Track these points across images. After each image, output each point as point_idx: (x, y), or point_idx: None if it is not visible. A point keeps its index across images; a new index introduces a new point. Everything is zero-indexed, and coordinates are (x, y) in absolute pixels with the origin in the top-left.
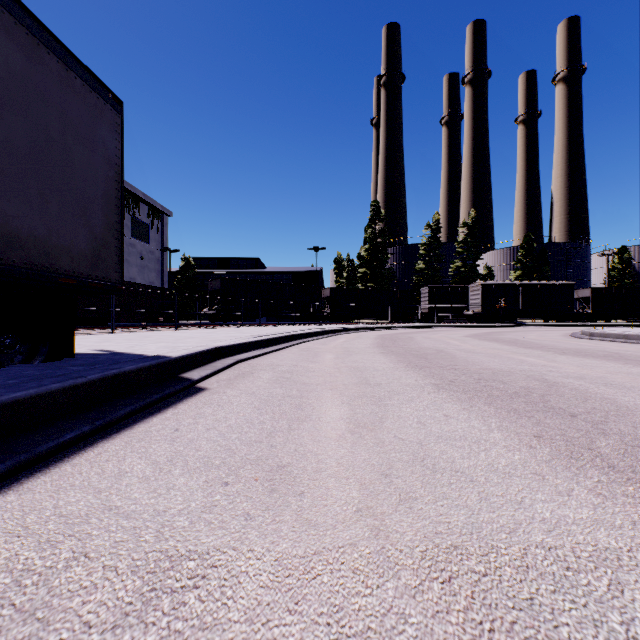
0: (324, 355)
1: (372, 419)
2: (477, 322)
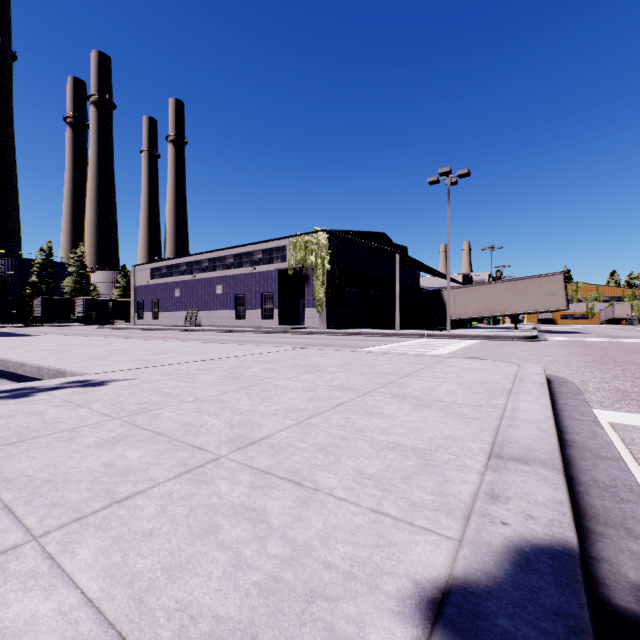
0: None
1: None
2: (81, 323)
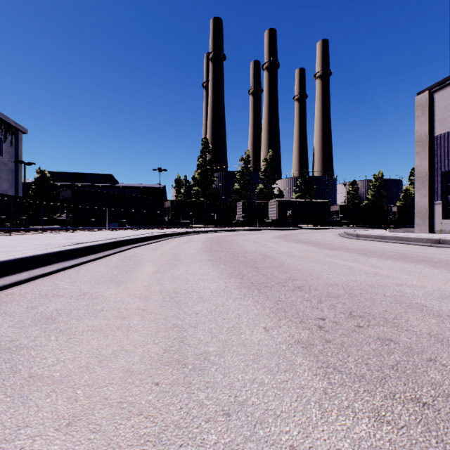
0: (143, 267)
1: None
2: (274, 226)
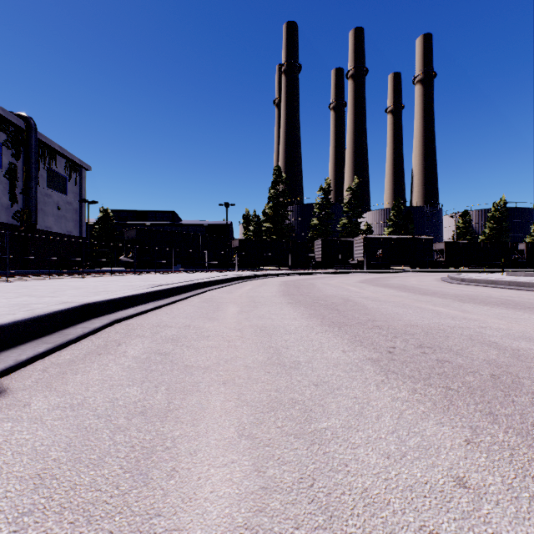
0: (227, 308)
1: (309, 527)
2: (360, 269)
